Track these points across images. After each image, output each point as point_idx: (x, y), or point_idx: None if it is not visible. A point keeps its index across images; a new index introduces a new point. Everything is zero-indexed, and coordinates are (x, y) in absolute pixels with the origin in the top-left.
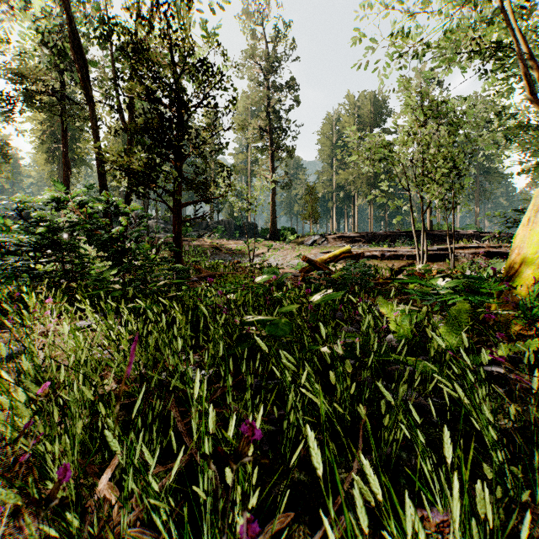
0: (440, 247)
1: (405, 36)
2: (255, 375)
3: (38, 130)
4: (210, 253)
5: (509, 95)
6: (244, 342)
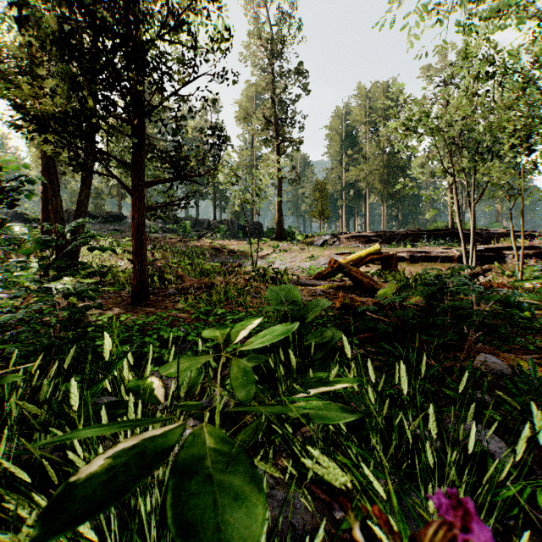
0: (481, 247)
1: None
2: None
3: None
4: (209, 254)
5: None
6: None
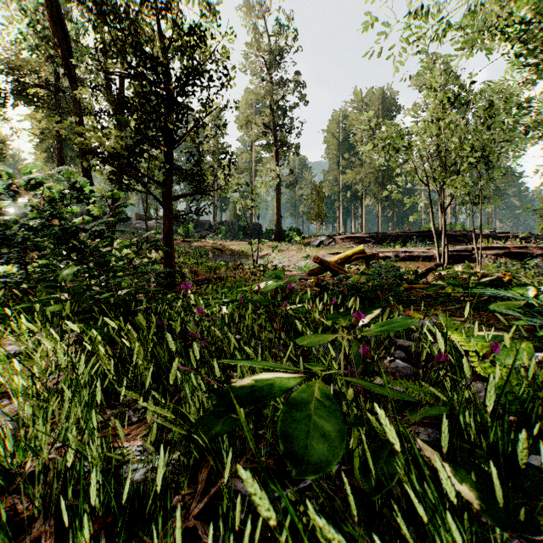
0: (459, 247)
1: (425, 13)
2: (250, 468)
3: (37, 129)
4: (212, 254)
5: (532, 85)
6: (228, 414)
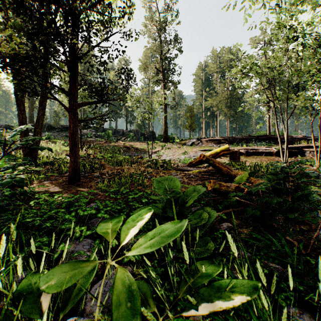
0: (289, 146)
1: None
2: None
3: None
4: (122, 150)
5: None
6: None
